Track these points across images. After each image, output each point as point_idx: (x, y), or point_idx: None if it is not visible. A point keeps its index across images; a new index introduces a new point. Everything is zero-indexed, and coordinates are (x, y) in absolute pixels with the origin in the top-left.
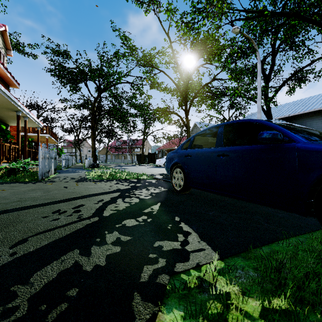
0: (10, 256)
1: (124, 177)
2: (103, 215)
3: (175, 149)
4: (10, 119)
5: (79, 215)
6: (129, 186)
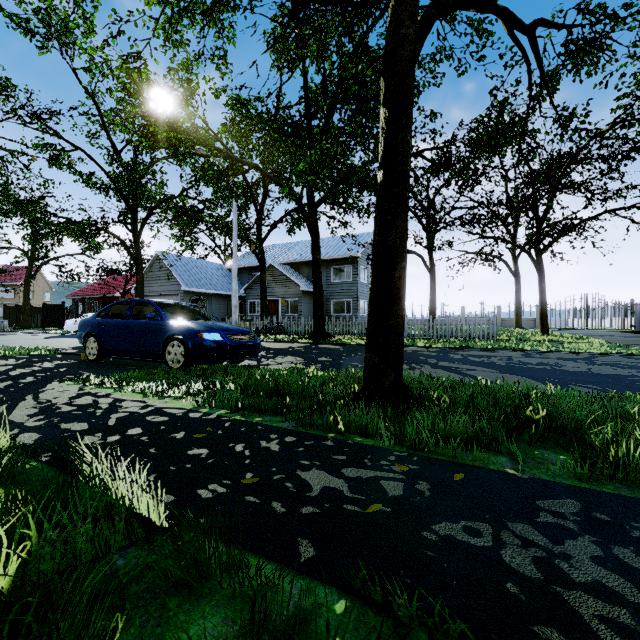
0: None
1: None
2: (11, 374)
3: (116, 297)
4: None
5: None
6: (20, 361)
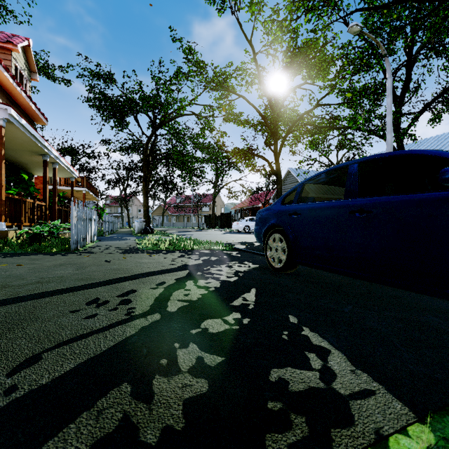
0: (4, 396)
1: (190, 247)
2: (167, 309)
3: (259, 207)
4: (35, 166)
5: (129, 308)
6: (199, 260)
